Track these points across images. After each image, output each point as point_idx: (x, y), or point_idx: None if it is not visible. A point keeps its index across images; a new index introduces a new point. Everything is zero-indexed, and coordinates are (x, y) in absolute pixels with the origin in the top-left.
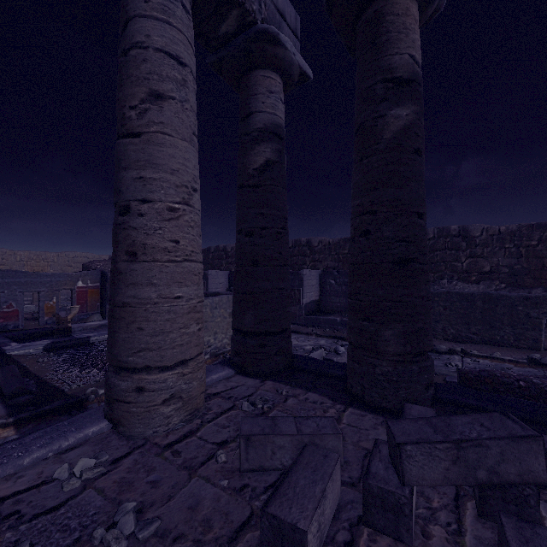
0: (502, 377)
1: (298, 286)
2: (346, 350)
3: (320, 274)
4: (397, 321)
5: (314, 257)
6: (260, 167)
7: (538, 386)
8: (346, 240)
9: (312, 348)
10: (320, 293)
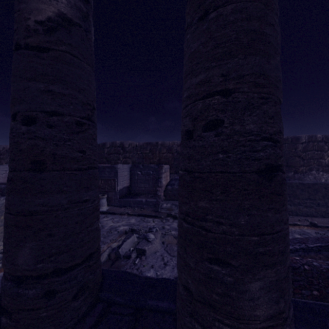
0: (292, 263)
1: (114, 177)
2: (155, 236)
3: (130, 167)
4: (267, 266)
5: (126, 155)
6: (48, 20)
7: (318, 269)
8: (148, 144)
9: (125, 231)
10: (131, 181)
